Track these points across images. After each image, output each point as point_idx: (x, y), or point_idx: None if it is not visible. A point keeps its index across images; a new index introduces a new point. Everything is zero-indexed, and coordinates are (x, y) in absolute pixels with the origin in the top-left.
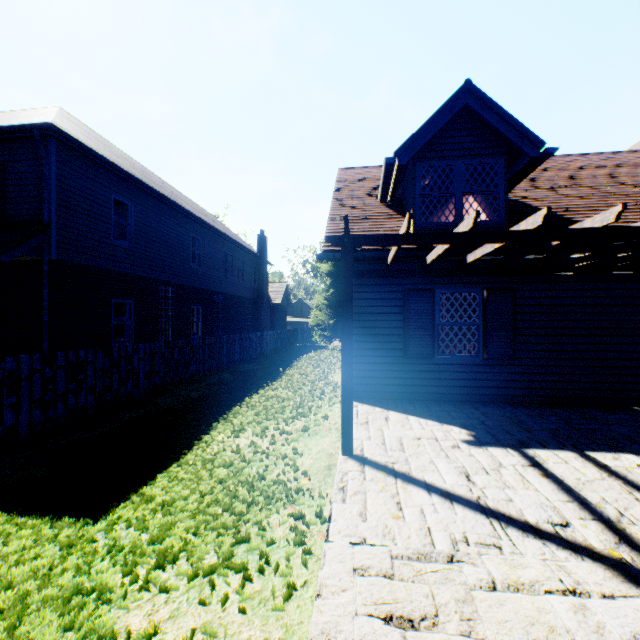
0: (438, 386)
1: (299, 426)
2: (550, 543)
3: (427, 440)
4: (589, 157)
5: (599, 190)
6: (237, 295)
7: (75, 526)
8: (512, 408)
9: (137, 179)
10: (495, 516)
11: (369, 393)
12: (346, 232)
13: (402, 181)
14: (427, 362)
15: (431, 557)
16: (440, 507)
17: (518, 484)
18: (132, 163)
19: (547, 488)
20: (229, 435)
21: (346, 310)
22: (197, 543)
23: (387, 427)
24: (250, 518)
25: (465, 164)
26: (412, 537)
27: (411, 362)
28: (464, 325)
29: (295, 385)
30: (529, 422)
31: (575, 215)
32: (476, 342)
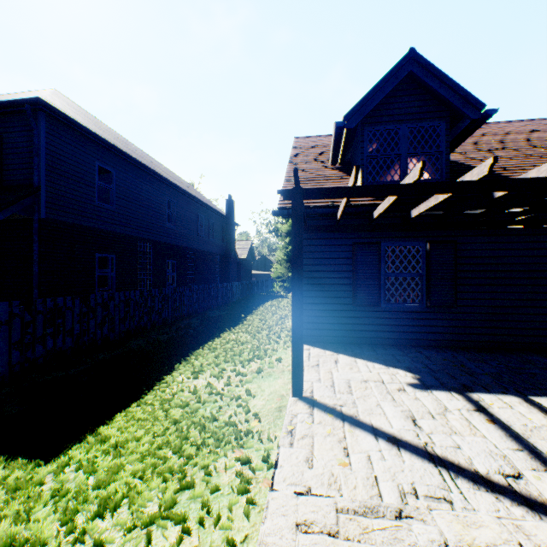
0: (384, 331)
1: (254, 368)
2: (504, 498)
3: (374, 383)
4: (523, 123)
5: (534, 151)
6: (208, 251)
7: (26, 468)
8: (454, 352)
9: (118, 149)
10: (444, 465)
11: (320, 337)
12: (296, 185)
13: (351, 146)
14: (374, 309)
15: (378, 512)
16: (387, 454)
17: (465, 430)
18: (116, 137)
19: (495, 435)
20: (188, 376)
21: (296, 259)
22: (141, 489)
23: (336, 370)
24: (198, 462)
25: (409, 127)
26: (358, 487)
27: (359, 309)
28: (408, 275)
29: (254, 329)
30: (471, 366)
31: (512, 173)
32: (419, 291)
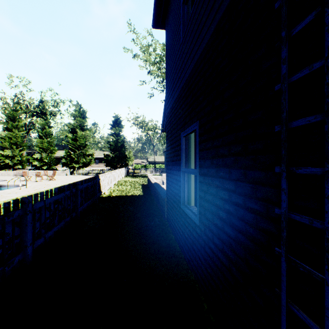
0: None
1: None
2: None
3: None
4: None
5: None
6: None
7: None
8: None
9: None
10: None
11: None
12: None
13: None
14: None
15: None
16: None
17: None
18: None
19: None
20: None
21: None
22: None
23: None
24: None
25: None
26: None
27: None
28: None
29: None
30: None
31: None
32: None
